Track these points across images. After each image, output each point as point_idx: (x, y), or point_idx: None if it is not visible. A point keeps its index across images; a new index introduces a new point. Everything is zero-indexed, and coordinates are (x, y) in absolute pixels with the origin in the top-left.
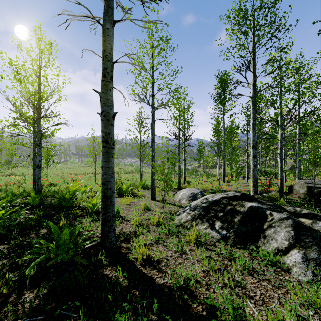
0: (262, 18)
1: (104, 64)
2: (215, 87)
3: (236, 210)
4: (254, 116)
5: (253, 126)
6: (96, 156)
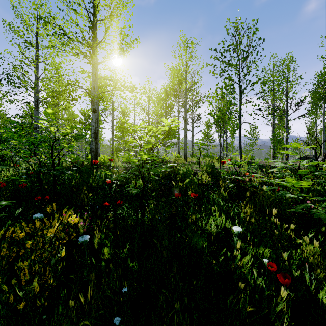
0: (325, 93)
1: (273, 125)
2: (309, 101)
3: (309, 157)
4: (323, 128)
5: (323, 132)
6: (228, 150)
